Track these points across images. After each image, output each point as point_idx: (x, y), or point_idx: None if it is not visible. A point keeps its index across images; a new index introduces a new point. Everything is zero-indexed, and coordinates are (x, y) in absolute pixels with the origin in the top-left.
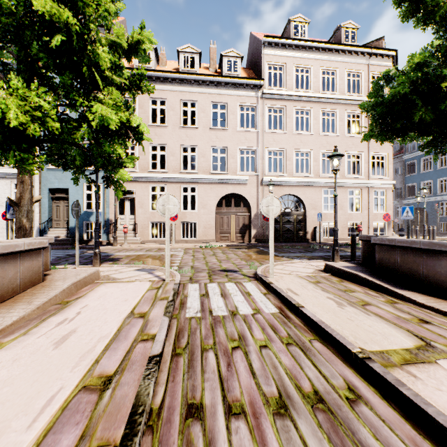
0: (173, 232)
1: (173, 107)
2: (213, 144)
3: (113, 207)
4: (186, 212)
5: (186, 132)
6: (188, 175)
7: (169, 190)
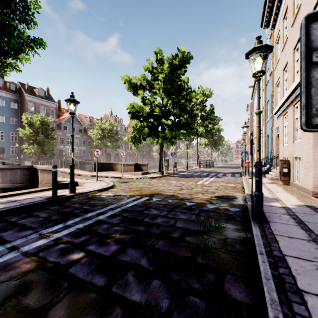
0: (244, 169)
1: (289, 8)
2: (310, 10)
3: (274, 144)
4: (295, 143)
5: (295, 26)
6: (289, 91)
7: (288, 117)
